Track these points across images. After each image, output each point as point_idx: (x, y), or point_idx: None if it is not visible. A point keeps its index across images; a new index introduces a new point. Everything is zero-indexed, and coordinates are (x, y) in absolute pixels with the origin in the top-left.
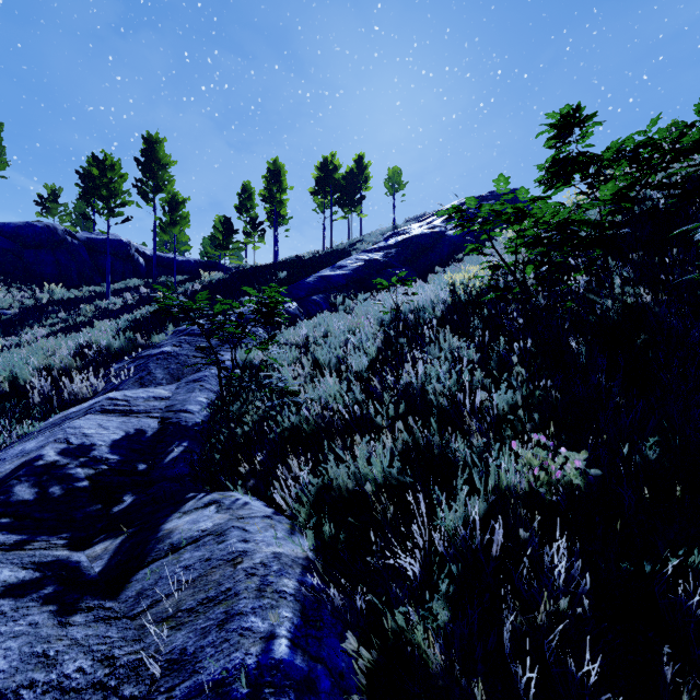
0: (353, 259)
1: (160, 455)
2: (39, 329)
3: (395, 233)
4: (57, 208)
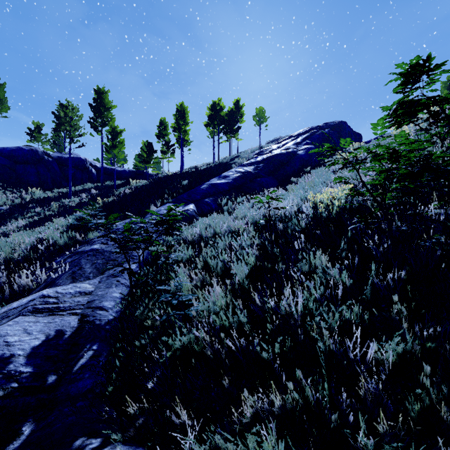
0: (233, 171)
1: (71, 362)
2: (20, 221)
3: (261, 151)
4: (40, 137)
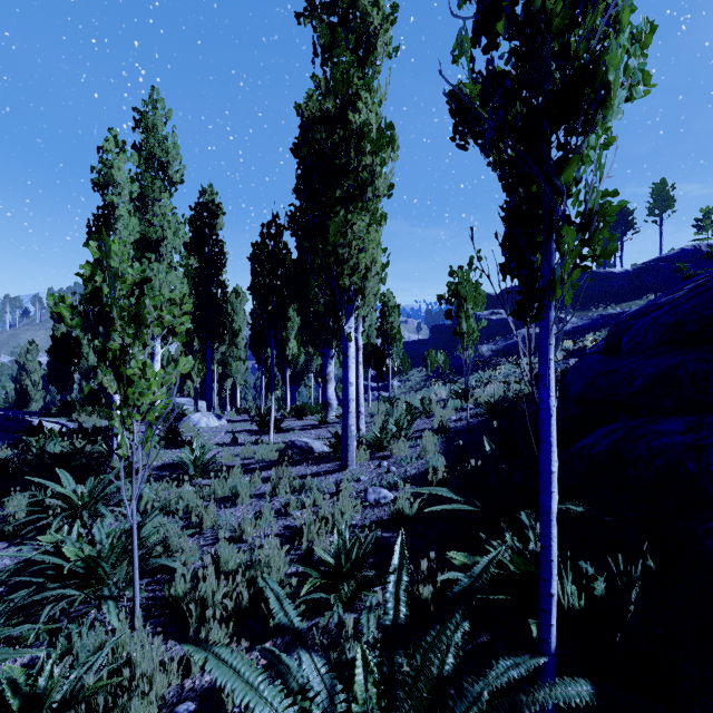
0: None
1: None
2: None
3: None
4: (709, 224)
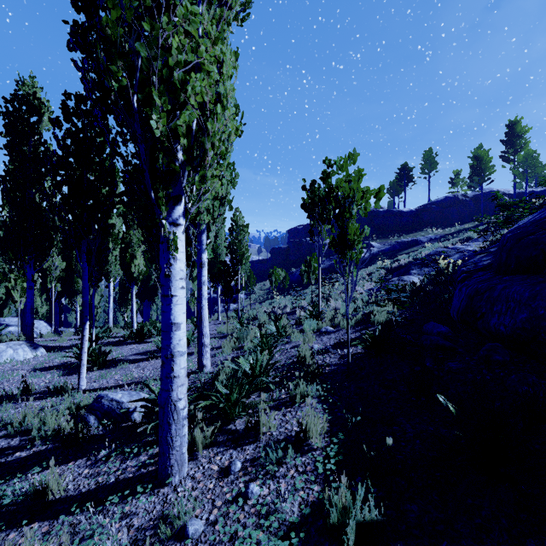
0: None
1: None
2: None
3: None
4: (458, 182)
